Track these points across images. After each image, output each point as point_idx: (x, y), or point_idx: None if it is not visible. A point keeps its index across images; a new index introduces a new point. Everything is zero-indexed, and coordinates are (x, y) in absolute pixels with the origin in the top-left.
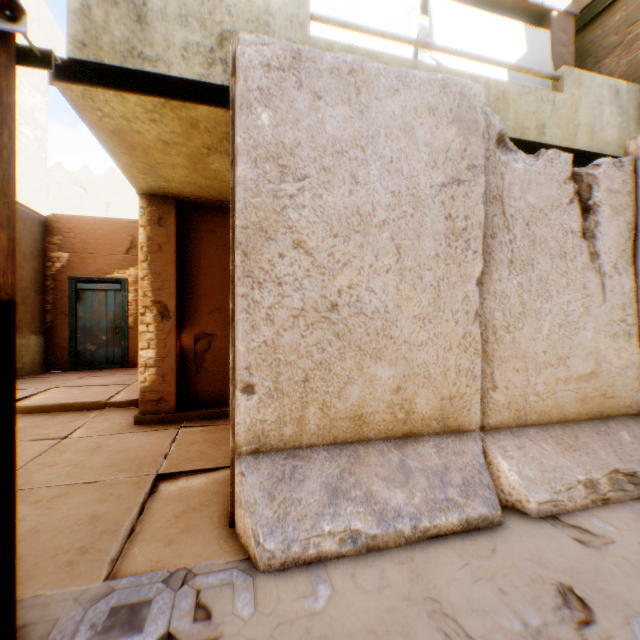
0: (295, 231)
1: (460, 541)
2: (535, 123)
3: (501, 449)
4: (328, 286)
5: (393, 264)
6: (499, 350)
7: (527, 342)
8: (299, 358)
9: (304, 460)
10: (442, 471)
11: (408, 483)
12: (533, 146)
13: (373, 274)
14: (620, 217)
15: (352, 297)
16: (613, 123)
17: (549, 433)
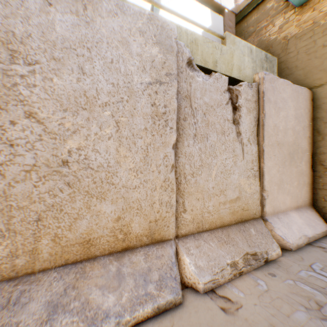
0: (27, 104)
1: (150, 326)
2: (212, 59)
3: (187, 249)
4: (59, 148)
5: (114, 133)
6: (188, 188)
7: (204, 182)
8: (32, 203)
9: (34, 283)
10: (146, 272)
11: (120, 286)
12: (211, 72)
13: (98, 140)
14: (251, 114)
15: (81, 156)
16: (250, 66)
17: (215, 234)
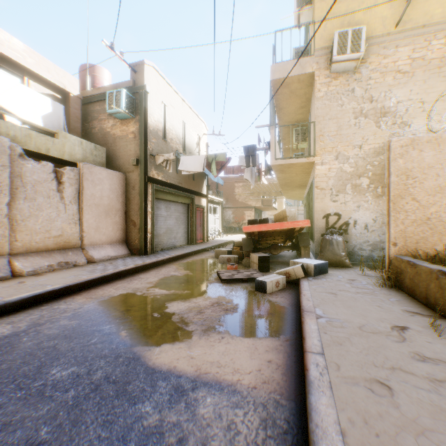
0: None
1: None
2: (46, 147)
3: (18, 260)
4: None
5: None
6: (20, 228)
7: (33, 225)
8: None
9: None
10: None
11: None
12: (45, 156)
13: None
14: (74, 187)
15: None
16: (81, 153)
17: (41, 254)
